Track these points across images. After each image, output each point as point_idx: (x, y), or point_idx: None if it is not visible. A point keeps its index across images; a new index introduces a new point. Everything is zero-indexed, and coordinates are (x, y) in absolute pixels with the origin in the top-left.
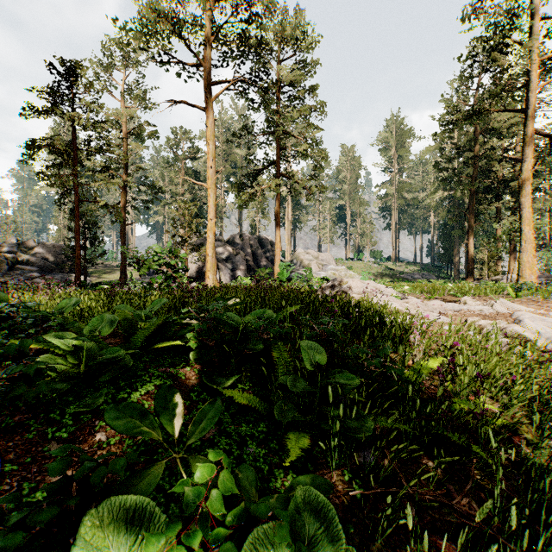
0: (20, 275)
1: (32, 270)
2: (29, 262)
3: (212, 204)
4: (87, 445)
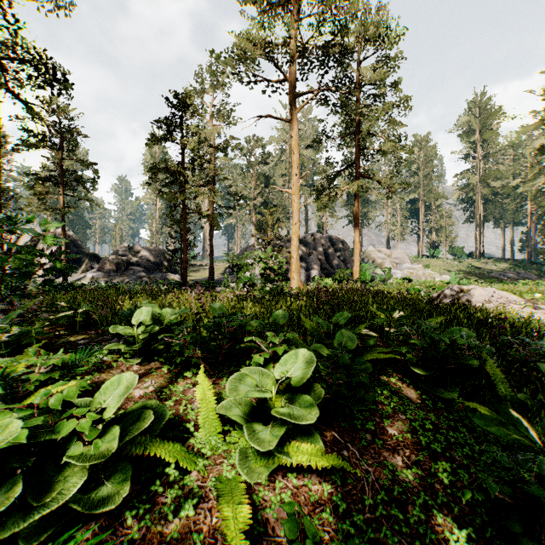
0: (132, 275)
1: (140, 270)
2: (137, 264)
3: (296, 209)
4: (388, 437)
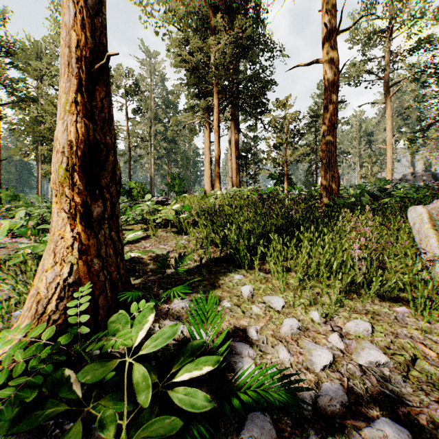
0: None
1: None
2: None
3: (389, 157)
4: None
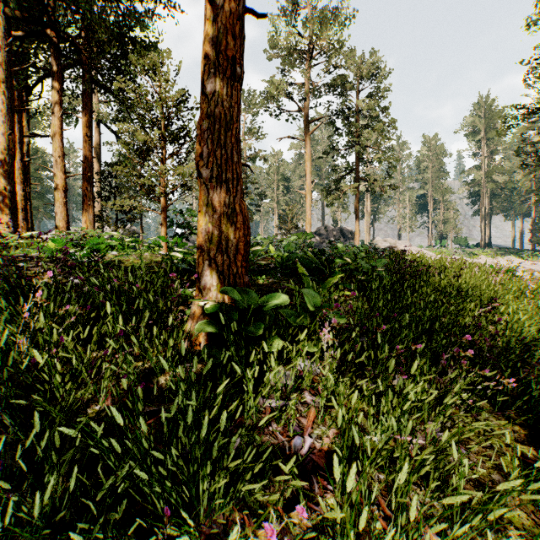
0: None
1: None
2: None
3: (309, 205)
4: None
